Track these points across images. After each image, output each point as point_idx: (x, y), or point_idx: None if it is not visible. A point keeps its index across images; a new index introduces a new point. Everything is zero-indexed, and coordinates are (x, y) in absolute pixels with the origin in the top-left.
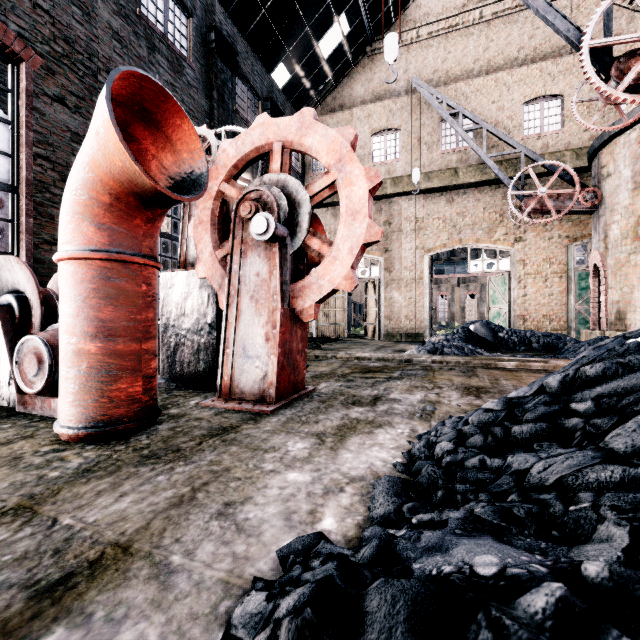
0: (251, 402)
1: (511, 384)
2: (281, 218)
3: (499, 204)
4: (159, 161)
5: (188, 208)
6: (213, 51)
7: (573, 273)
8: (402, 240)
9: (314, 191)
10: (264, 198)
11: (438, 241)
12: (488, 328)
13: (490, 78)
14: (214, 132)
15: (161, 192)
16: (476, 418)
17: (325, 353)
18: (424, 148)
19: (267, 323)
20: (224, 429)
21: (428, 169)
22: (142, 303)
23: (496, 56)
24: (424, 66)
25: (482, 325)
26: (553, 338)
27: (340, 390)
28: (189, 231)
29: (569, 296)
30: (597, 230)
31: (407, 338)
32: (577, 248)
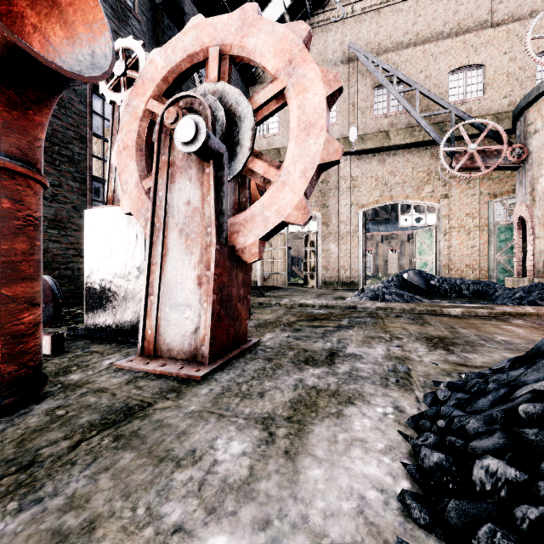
0: (179, 362)
1: (472, 333)
2: (217, 133)
3: (426, 164)
4: (44, 36)
5: (116, 138)
6: (160, 7)
7: (493, 227)
8: (338, 197)
9: (258, 103)
10: (195, 106)
11: (371, 198)
12: (420, 276)
13: (418, 49)
14: (141, 43)
15: (17, 48)
16: (537, 411)
17: (269, 300)
18: (358, 113)
19: (199, 263)
20: (128, 411)
21: (362, 132)
22: (2, 227)
23: (423, 30)
24: (358, 39)
25: (415, 273)
26: (482, 285)
27: (288, 342)
28: (113, 159)
29: (490, 247)
30: (523, 184)
31: (343, 286)
32: (497, 204)
